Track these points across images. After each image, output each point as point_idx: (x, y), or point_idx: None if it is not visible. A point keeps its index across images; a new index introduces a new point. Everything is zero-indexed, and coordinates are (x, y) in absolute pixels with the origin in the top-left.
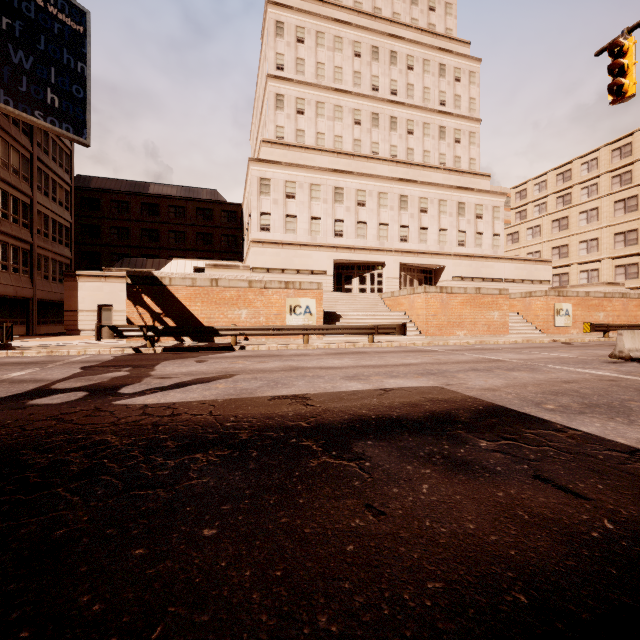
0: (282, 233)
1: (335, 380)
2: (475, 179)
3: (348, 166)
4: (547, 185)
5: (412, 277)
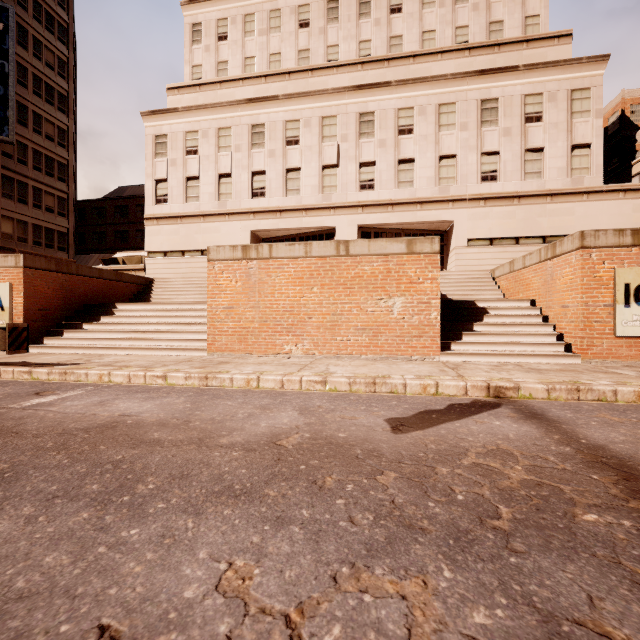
0: (181, 203)
1: None
2: (532, 50)
3: (282, 91)
4: None
5: None
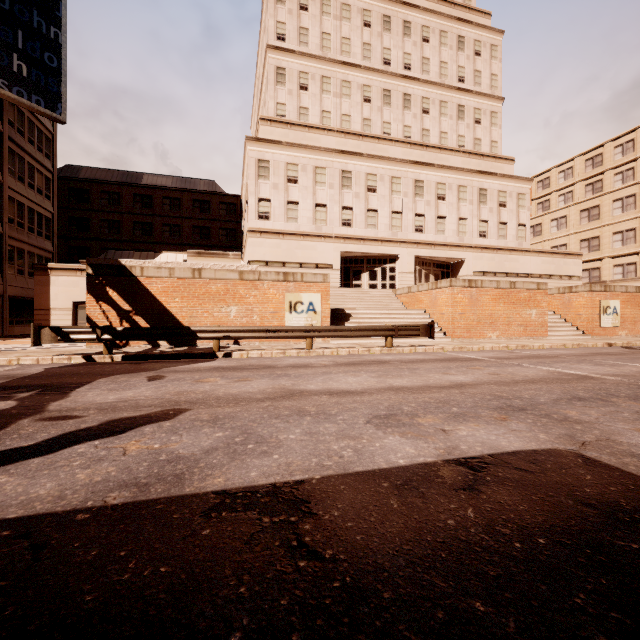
0: (283, 222)
1: (357, 427)
2: (497, 163)
3: (357, 148)
4: (574, 172)
5: (428, 272)
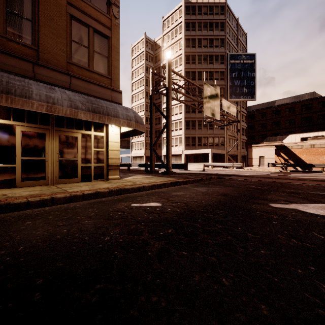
0: None
1: None
2: None
3: None
4: None
5: None
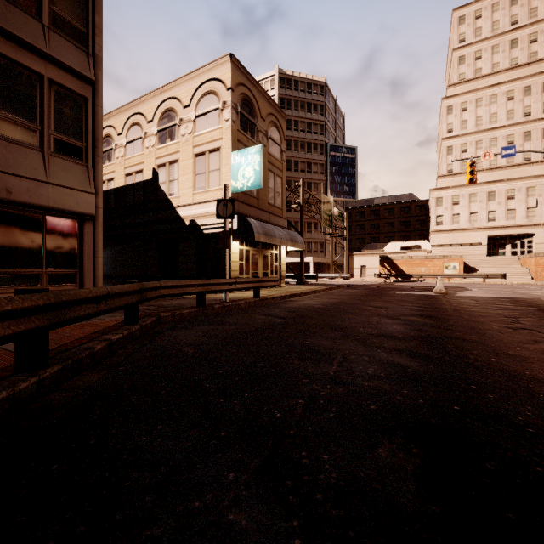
0: (450, 225)
1: None
2: None
3: (501, 175)
4: None
5: None
